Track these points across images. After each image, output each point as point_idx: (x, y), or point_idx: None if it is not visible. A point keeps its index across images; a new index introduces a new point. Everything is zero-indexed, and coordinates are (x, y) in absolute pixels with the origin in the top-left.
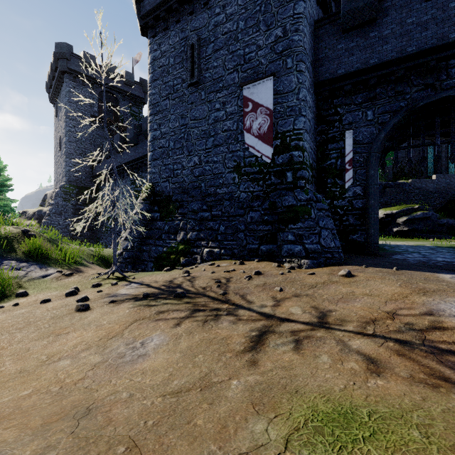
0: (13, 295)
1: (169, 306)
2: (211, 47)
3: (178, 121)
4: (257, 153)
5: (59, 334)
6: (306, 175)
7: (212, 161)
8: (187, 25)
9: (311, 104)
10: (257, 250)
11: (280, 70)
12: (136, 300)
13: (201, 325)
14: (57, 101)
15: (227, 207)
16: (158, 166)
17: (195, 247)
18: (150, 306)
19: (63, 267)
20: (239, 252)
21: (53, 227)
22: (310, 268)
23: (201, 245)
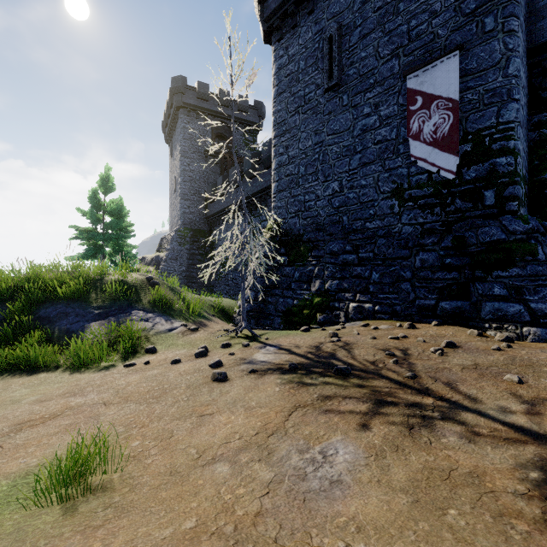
0: (142, 350)
1: (333, 388)
2: (357, 33)
3: (310, 139)
4: (430, 168)
5: (202, 414)
6: (520, 194)
7: (359, 186)
8: (322, 13)
9: (523, 83)
10: (434, 308)
11: (472, 38)
12: (282, 372)
13: (408, 435)
14: (173, 140)
15: (381, 246)
16: (285, 198)
17: (336, 300)
18: (305, 384)
19: (187, 320)
20: (403, 309)
21: (169, 273)
22: (542, 341)
23: (345, 298)
